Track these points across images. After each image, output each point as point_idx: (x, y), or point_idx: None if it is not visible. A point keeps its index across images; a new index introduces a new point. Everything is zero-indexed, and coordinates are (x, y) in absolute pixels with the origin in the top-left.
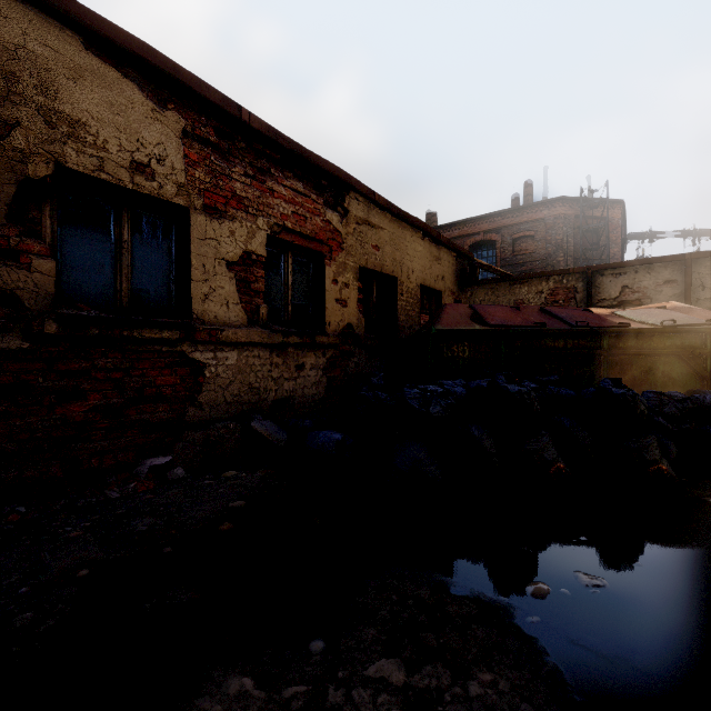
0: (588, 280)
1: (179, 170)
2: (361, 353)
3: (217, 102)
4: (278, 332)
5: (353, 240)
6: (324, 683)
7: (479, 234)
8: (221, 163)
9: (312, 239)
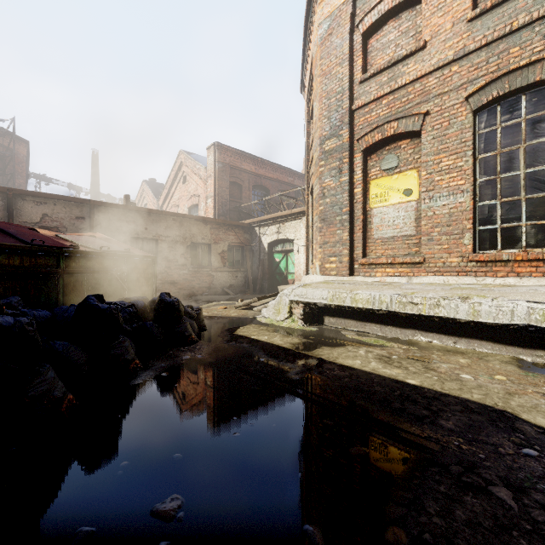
0: (9, 201)
1: None
2: None
3: None
4: None
5: None
6: None
7: None
8: None
9: None
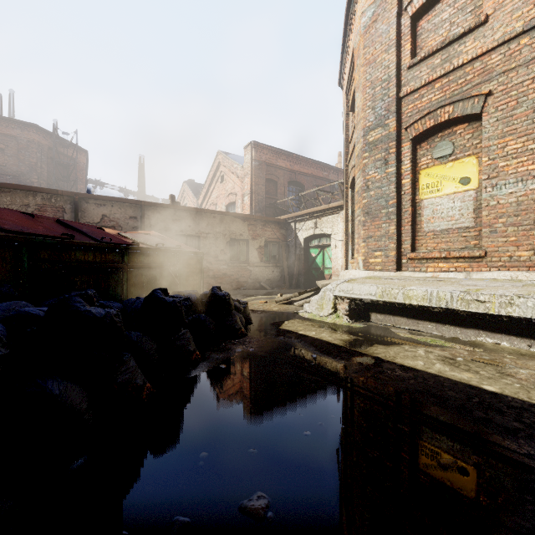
0: (76, 204)
1: None
2: None
3: None
4: None
5: None
6: None
7: None
8: None
9: None
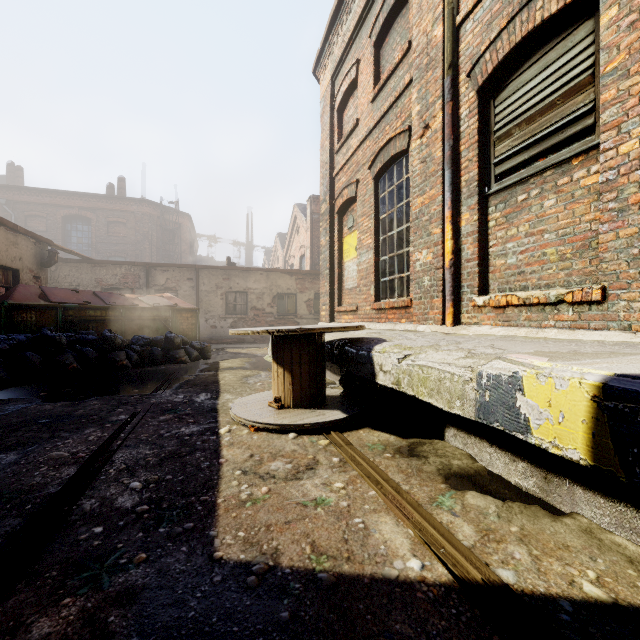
0: (147, 272)
1: None
2: None
3: None
4: None
5: None
6: None
7: (74, 208)
8: None
9: None
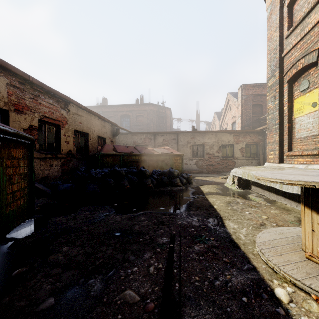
0: (154, 136)
1: (5, 97)
2: (75, 160)
3: (20, 74)
4: (43, 153)
5: (72, 120)
6: (75, 216)
7: (124, 112)
8: (21, 94)
9: (56, 120)
